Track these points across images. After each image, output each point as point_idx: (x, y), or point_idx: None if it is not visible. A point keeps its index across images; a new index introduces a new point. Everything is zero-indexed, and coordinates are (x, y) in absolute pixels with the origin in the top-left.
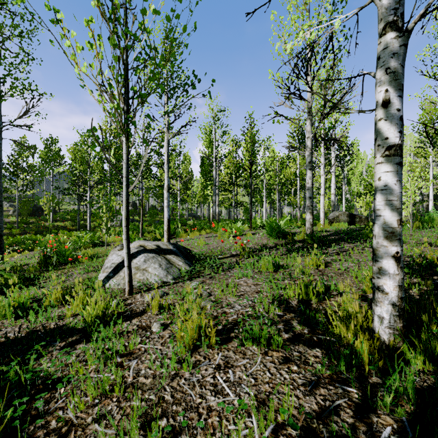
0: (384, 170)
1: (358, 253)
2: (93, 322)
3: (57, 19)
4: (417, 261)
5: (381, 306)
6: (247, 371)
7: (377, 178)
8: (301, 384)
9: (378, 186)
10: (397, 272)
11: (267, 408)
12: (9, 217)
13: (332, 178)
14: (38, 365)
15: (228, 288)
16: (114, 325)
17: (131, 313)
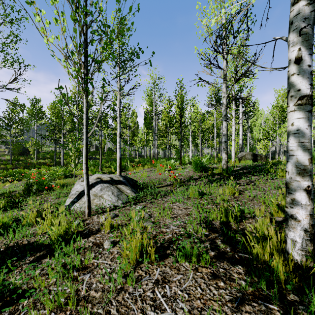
0: (297, 117)
1: (263, 183)
2: (57, 240)
3: (31, 1)
4: None
5: (294, 231)
6: (181, 287)
7: (290, 124)
8: (228, 301)
9: (291, 130)
10: (308, 203)
11: None
12: (5, 156)
13: (240, 127)
14: (9, 278)
15: (165, 211)
16: (74, 242)
17: (89, 232)
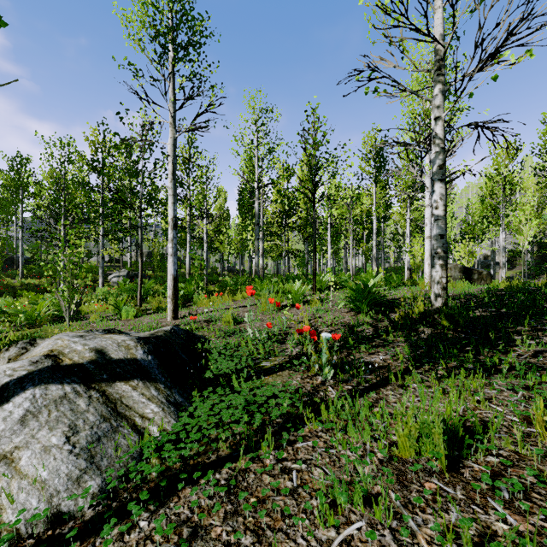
0: None
1: None
2: None
3: None
4: None
5: None
6: None
7: None
8: None
9: None
10: None
11: None
12: None
13: None
14: None
15: None
16: None
17: None
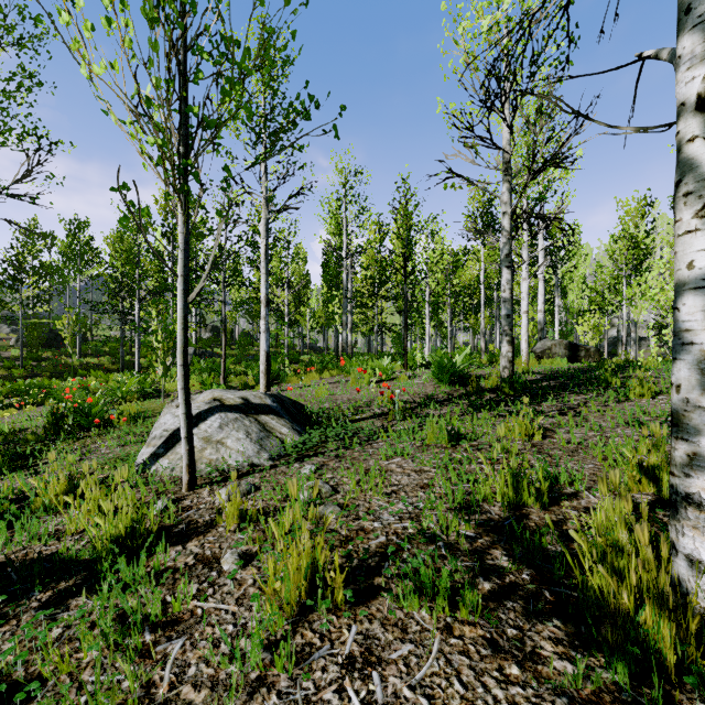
0: (704, 247)
1: (598, 412)
2: (110, 550)
3: None
4: None
5: (697, 536)
6: (411, 677)
7: (686, 265)
8: None
9: (688, 281)
10: None
11: None
12: (9, 350)
13: (540, 285)
14: None
15: (369, 478)
16: (152, 554)
17: (188, 528)
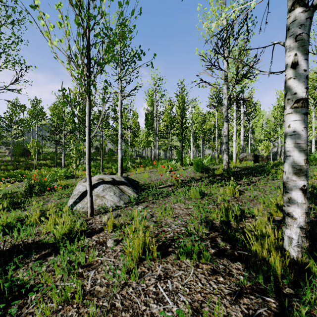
0: (293, 119)
1: (264, 184)
2: (61, 239)
3: (35, 5)
4: (310, 191)
5: (291, 228)
6: (182, 282)
7: (287, 126)
8: (227, 294)
9: (287, 132)
10: (304, 201)
11: (200, 315)
12: (5, 157)
13: (242, 128)
14: (16, 274)
15: (166, 211)
16: (78, 240)
17: (92, 231)
